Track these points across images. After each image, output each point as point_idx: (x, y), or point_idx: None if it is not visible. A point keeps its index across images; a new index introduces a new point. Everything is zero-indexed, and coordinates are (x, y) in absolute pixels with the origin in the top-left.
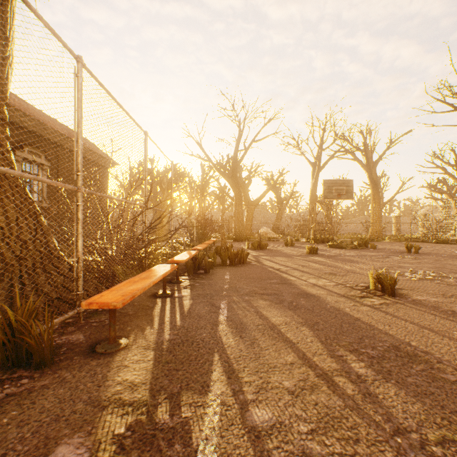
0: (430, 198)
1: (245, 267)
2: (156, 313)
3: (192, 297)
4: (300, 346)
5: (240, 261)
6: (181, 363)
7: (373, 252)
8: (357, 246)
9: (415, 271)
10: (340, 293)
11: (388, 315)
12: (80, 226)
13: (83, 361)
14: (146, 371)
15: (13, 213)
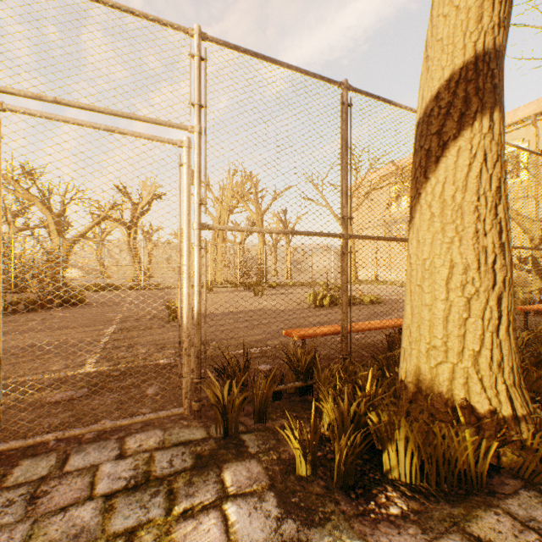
0: None
1: None
2: None
3: None
4: None
5: None
6: None
7: None
8: None
9: None
10: None
11: None
12: None
13: None
14: None
15: None
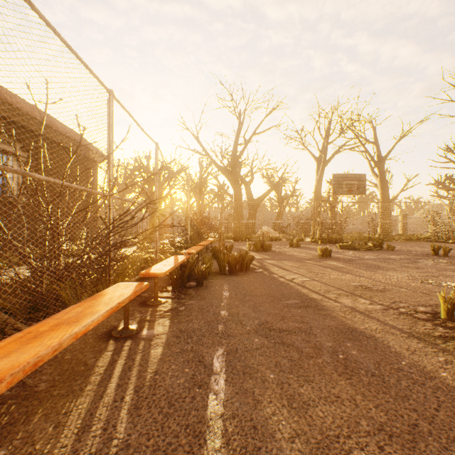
0: (436, 196)
1: (249, 276)
2: (88, 389)
3: (168, 338)
4: None
5: (242, 268)
6: None
7: (393, 254)
8: (372, 247)
9: None
10: (404, 329)
11: None
12: None
13: None
14: None
15: None
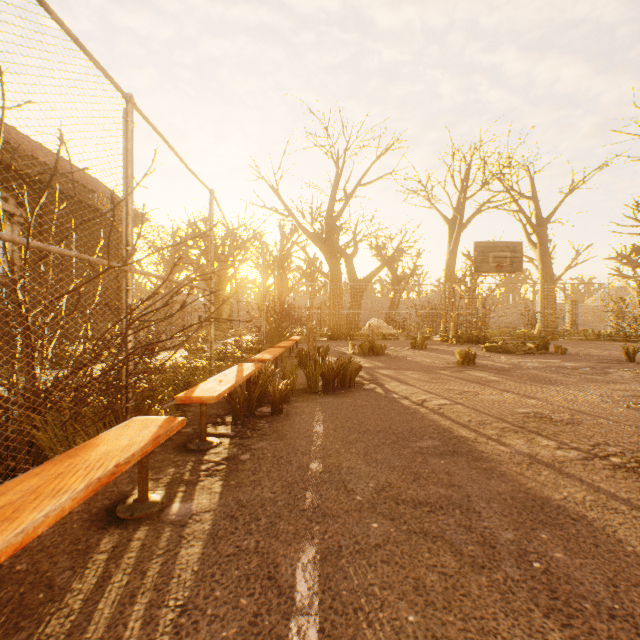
0: (618, 275)
1: (355, 397)
2: None
3: (215, 522)
4: None
5: (344, 383)
6: None
7: (567, 360)
8: (533, 350)
9: None
10: (633, 501)
11: None
12: None
13: None
14: None
15: None
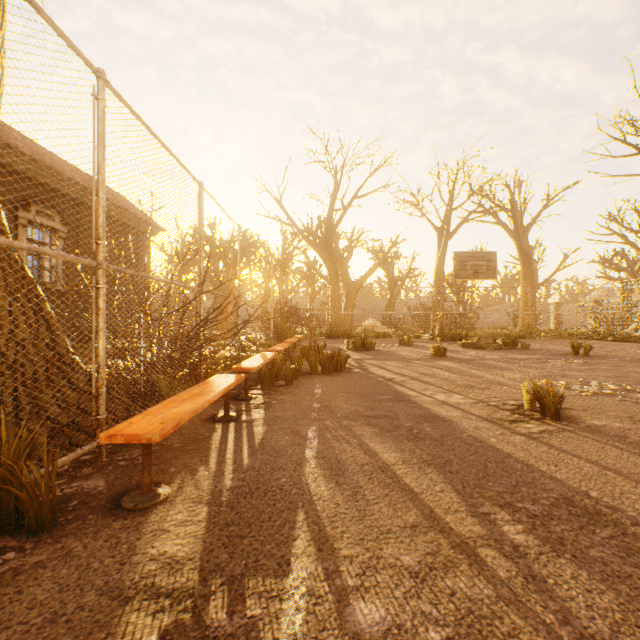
0: (604, 277)
1: (344, 376)
2: (213, 446)
3: (267, 421)
4: (426, 498)
5: (337, 368)
6: (248, 526)
7: (524, 354)
8: (502, 346)
9: (587, 382)
10: (482, 416)
11: (552, 450)
12: (101, 319)
13: (102, 523)
14: (195, 539)
15: (4, 299)
